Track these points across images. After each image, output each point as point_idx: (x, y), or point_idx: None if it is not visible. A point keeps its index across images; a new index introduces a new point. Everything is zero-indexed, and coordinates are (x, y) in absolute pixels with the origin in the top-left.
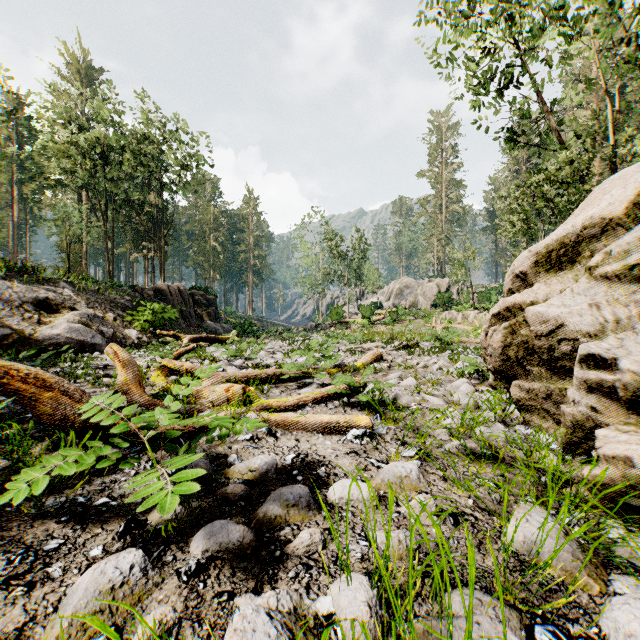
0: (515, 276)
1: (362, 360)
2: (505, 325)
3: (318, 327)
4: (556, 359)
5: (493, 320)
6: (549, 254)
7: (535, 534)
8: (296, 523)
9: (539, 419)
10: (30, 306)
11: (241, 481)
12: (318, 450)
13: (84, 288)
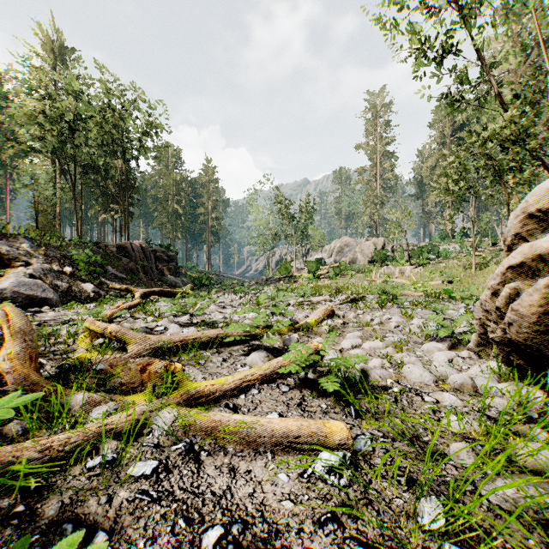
0: (526, 216)
1: (314, 316)
2: (548, 281)
3: (268, 281)
4: None
5: (508, 274)
6: None
7: None
8: None
9: None
10: None
11: None
12: (266, 503)
13: (46, 244)
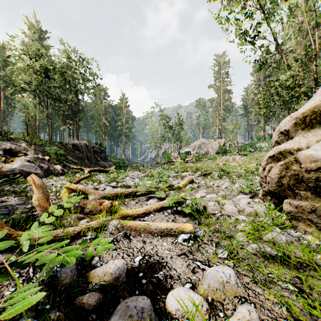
0: (280, 133)
1: (182, 182)
2: (281, 163)
3: (158, 164)
4: (319, 186)
5: (269, 160)
6: (304, 118)
7: None
8: None
9: (304, 225)
10: (1, 153)
11: (97, 287)
12: (158, 251)
13: (34, 143)
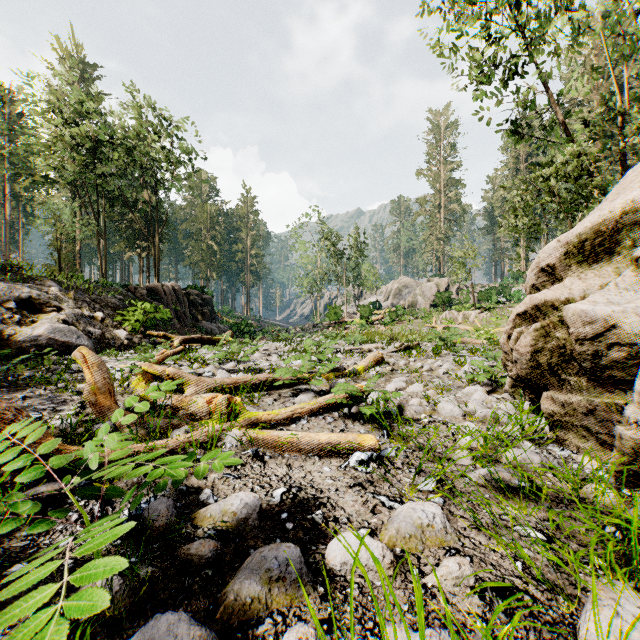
0: (540, 270)
1: (362, 363)
2: (536, 326)
3: (316, 327)
4: (601, 367)
5: (517, 320)
6: (582, 244)
7: (634, 639)
8: (281, 609)
9: (577, 438)
10: (11, 305)
11: (212, 532)
12: (314, 480)
13: (73, 287)
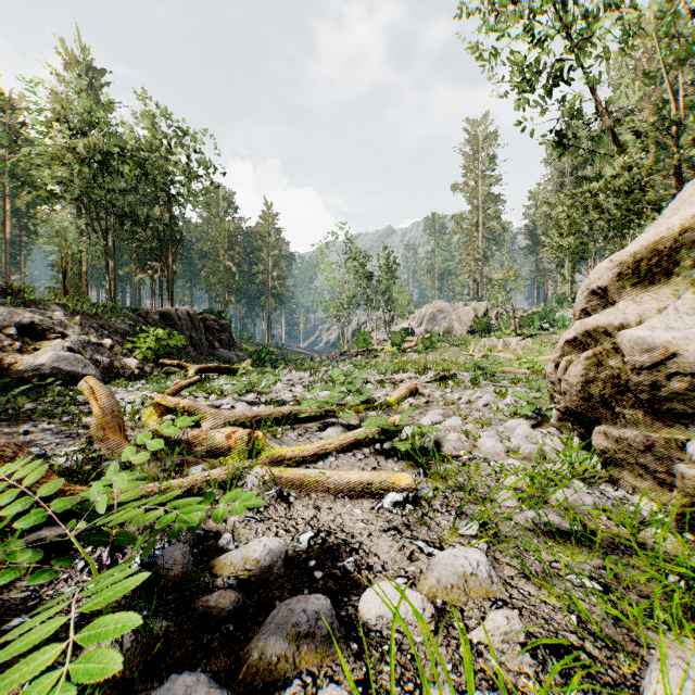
0: (591, 293)
1: (395, 394)
2: (587, 354)
3: (343, 355)
4: (659, 399)
5: (566, 348)
6: (637, 264)
7: None
8: (311, 669)
9: (633, 477)
10: (12, 331)
11: (233, 582)
12: (344, 524)
13: (79, 311)
